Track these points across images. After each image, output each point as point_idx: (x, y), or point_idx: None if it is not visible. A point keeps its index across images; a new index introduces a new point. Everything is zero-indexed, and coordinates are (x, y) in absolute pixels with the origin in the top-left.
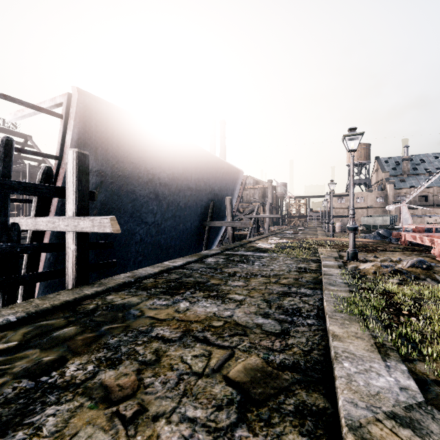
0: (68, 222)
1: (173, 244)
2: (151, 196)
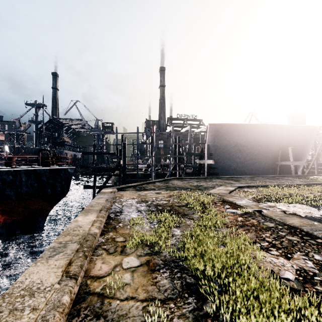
0: (205, 161)
1: (253, 172)
2: (237, 151)
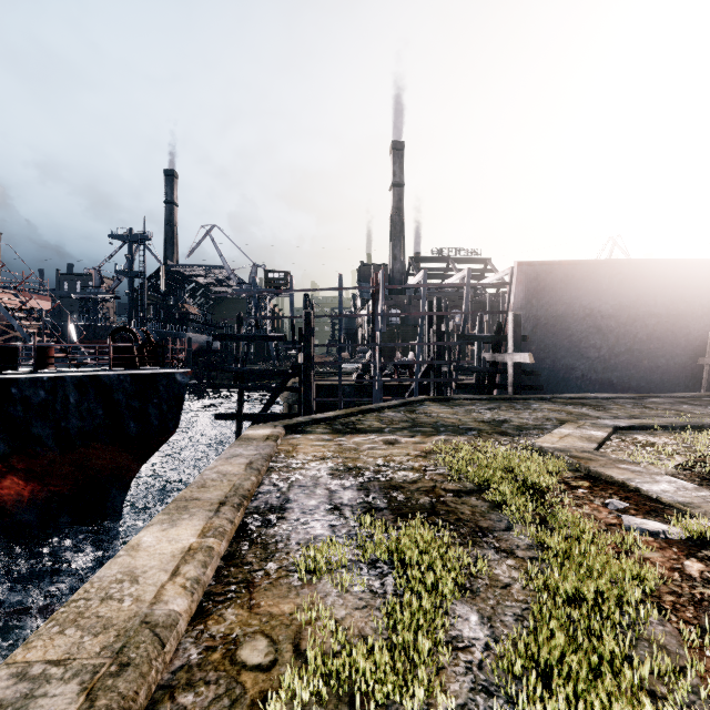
0: (508, 356)
1: (634, 385)
2: (591, 331)
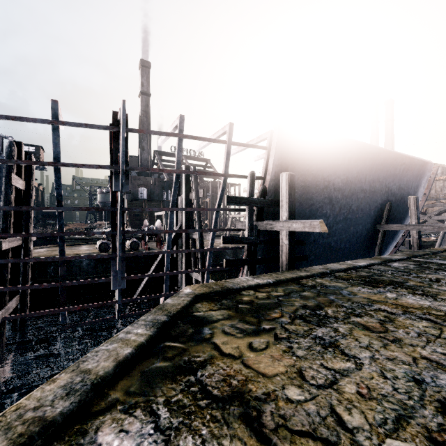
0: (283, 224)
1: (342, 246)
2: (325, 201)
